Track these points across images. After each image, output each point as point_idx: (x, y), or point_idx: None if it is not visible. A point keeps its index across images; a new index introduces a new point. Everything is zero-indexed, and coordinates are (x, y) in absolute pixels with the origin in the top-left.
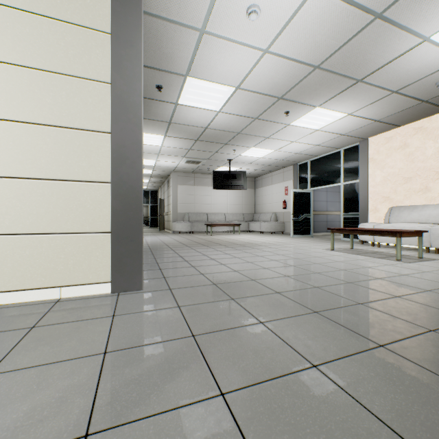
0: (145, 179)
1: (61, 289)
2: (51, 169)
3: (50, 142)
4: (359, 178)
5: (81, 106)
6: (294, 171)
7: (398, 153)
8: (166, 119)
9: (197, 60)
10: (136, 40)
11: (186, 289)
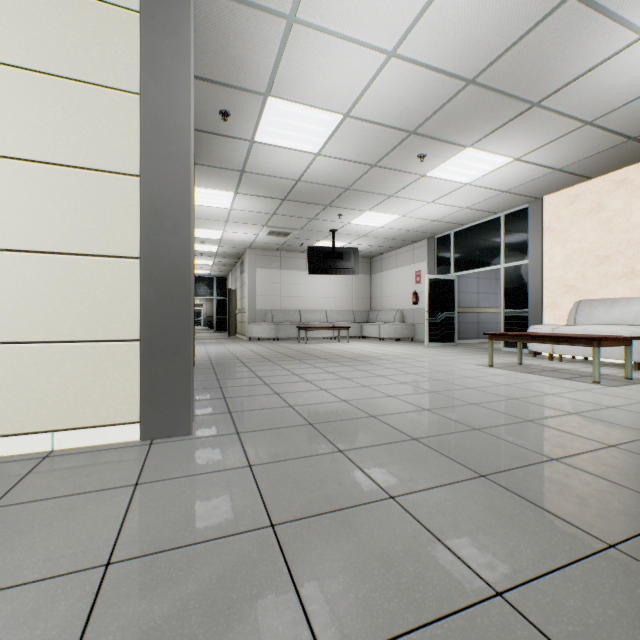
0: (207, 260)
1: (54, 436)
2: (36, 235)
3: (35, 189)
4: (528, 258)
5: (88, 130)
6: (430, 248)
7: (589, 220)
8: (236, 165)
9: (283, 69)
10: (182, 24)
11: (264, 432)
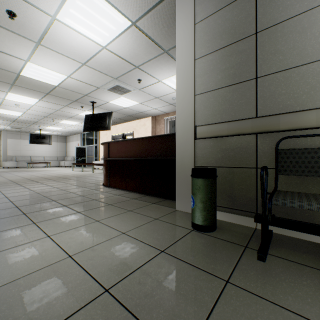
0: None
1: None
2: None
3: None
4: (98, 144)
5: None
6: (81, 137)
7: (105, 136)
8: None
9: (2, 107)
10: None
11: None
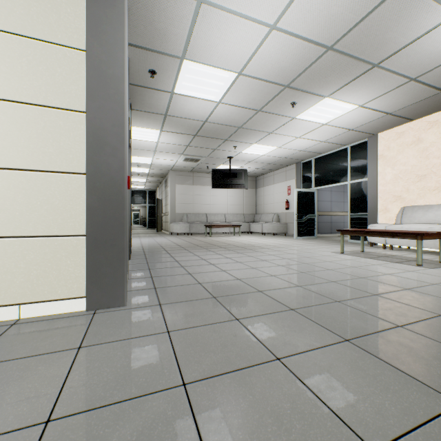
0: (142, 178)
1: (20, 308)
2: (7, 156)
3: (6, 121)
4: (367, 176)
5: (47, 77)
6: (297, 170)
7: (411, 149)
8: (161, 110)
9: (194, 38)
10: None
11: (179, 304)
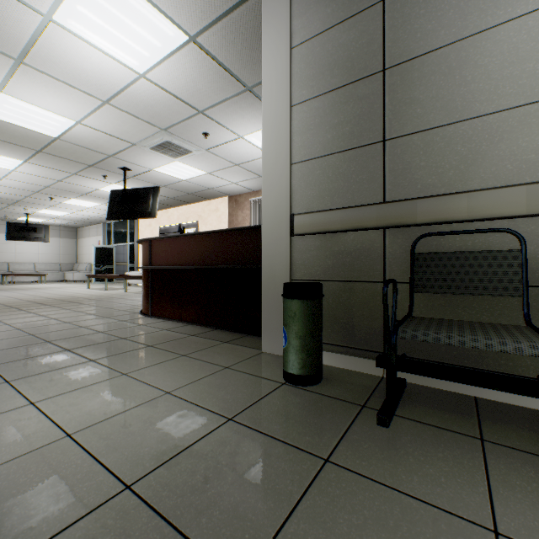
0: None
1: None
2: None
3: None
4: (135, 241)
5: None
6: (104, 229)
7: (149, 229)
8: None
9: None
10: None
11: None
